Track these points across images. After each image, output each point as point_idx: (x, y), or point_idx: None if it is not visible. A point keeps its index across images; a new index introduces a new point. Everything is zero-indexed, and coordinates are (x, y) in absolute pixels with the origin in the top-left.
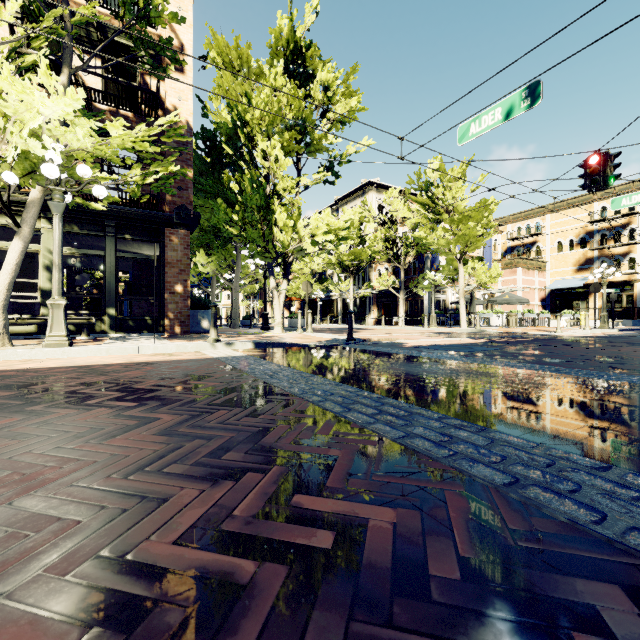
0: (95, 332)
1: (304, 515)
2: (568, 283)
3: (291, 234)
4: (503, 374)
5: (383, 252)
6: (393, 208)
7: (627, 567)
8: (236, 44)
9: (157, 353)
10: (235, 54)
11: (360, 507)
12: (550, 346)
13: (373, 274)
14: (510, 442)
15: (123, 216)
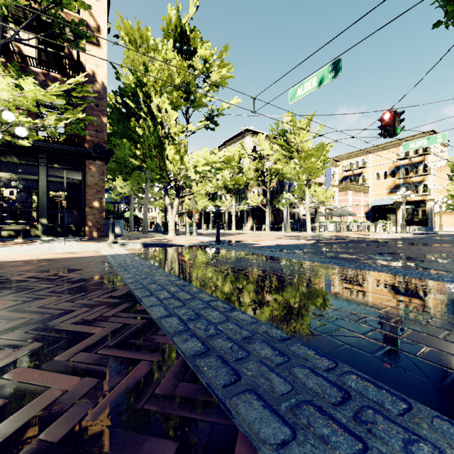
0: (31, 236)
1: (3, 385)
2: (383, 201)
3: (180, 165)
4: (297, 266)
5: (255, 179)
6: (261, 148)
7: (208, 425)
8: (138, 27)
9: (65, 252)
10: (138, 34)
11: (57, 377)
12: (355, 245)
13: (249, 194)
14: (239, 319)
15: (52, 151)
